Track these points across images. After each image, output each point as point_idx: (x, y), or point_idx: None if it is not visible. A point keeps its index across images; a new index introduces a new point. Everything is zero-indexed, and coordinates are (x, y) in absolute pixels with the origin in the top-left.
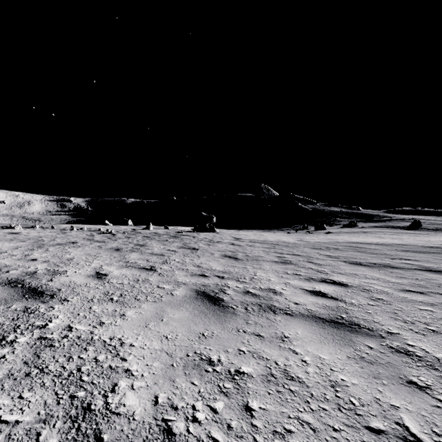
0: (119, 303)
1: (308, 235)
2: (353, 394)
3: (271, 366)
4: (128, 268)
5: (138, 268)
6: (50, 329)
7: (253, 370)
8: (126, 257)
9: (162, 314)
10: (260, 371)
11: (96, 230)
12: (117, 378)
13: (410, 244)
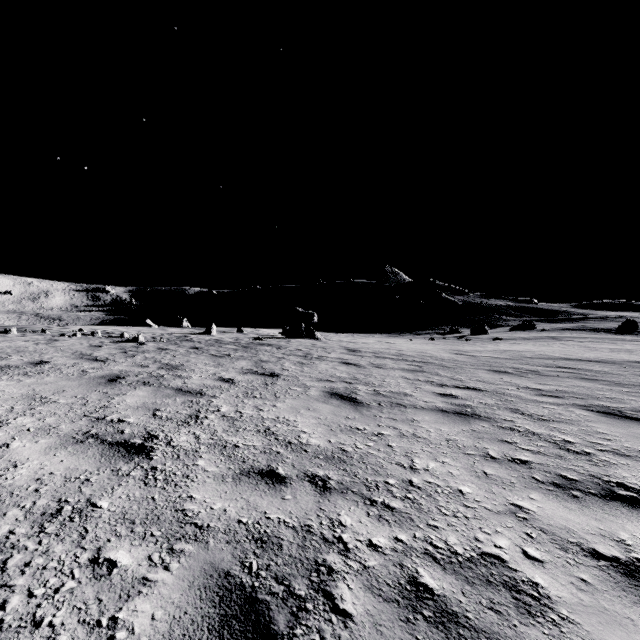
0: None
1: (466, 344)
2: None
3: None
4: (79, 448)
5: (108, 444)
6: None
7: None
8: (113, 401)
9: None
10: None
11: (118, 335)
12: None
13: None
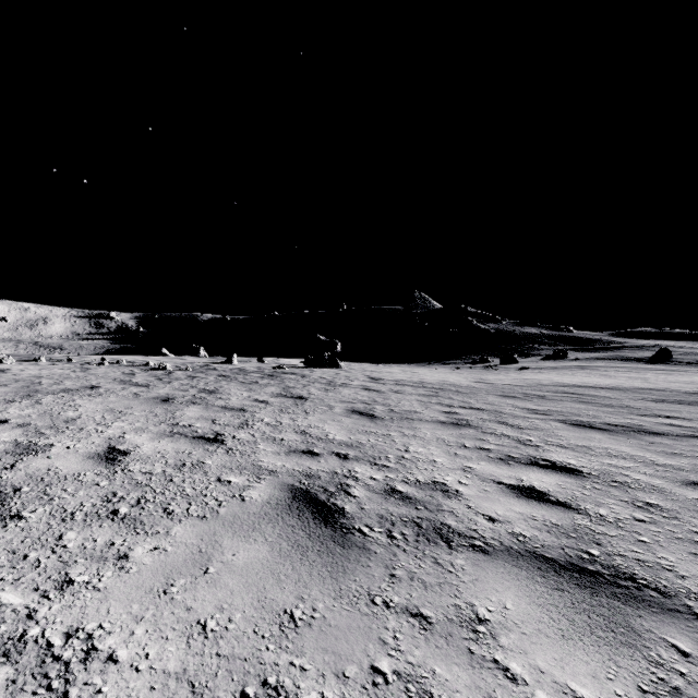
0: (127, 523)
1: (490, 373)
2: None
3: None
4: (173, 439)
5: (191, 437)
6: None
7: None
8: (177, 414)
9: (210, 553)
10: None
11: (142, 364)
12: None
13: (663, 389)
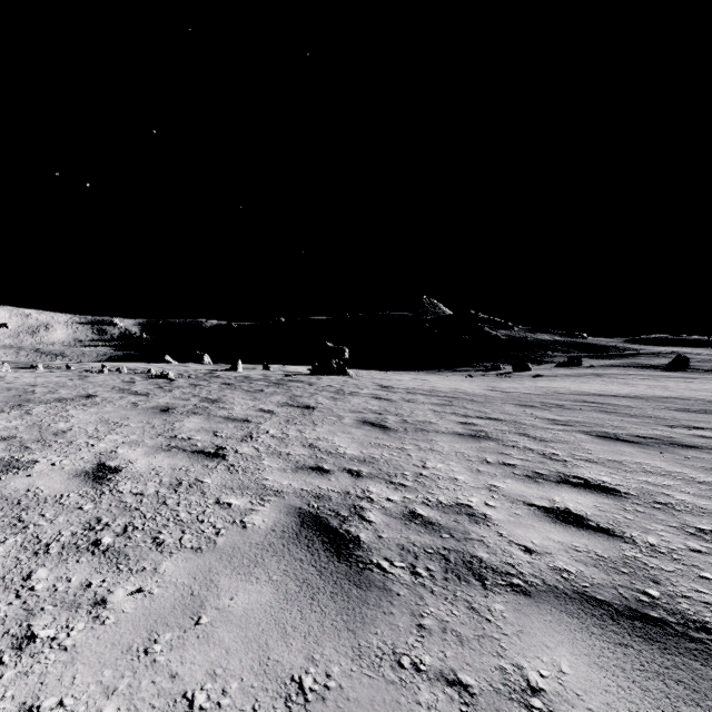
0: (109, 557)
1: (504, 381)
2: None
3: None
4: (170, 453)
5: (190, 452)
6: None
7: None
8: (176, 426)
9: (204, 596)
10: None
11: (144, 372)
12: None
13: (687, 398)
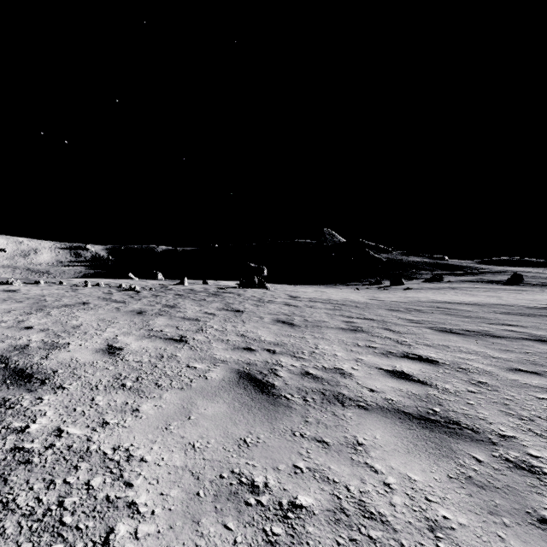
0: (133, 391)
1: (382, 292)
2: (462, 543)
3: (341, 494)
4: (151, 339)
5: (164, 338)
6: (30, 433)
7: (314, 501)
8: (150, 323)
9: (190, 408)
10: (325, 503)
11: (116, 286)
12: (115, 519)
13: (512, 304)
